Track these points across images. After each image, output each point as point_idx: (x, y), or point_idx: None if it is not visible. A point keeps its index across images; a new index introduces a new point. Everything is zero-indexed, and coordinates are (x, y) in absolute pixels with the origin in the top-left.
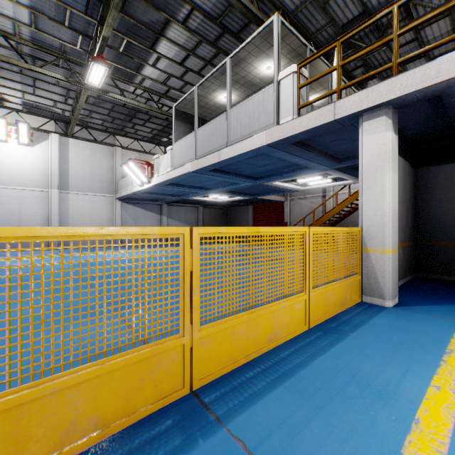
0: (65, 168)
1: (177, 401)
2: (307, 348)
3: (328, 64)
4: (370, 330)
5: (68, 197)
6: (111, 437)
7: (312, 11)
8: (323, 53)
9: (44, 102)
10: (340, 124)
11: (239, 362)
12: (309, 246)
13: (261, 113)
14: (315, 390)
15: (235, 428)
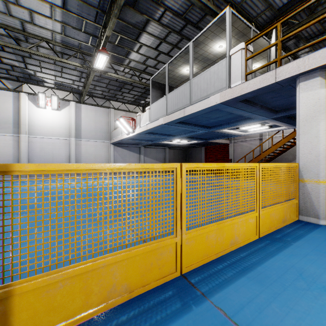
0: (79, 124)
1: (172, 280)
2: (260, 251)
3: (267, 39)
4: (308, 242)
5: (81, 143)
6: (135, 298)
7: (254, 0)
8: (266, 33)
9: (67, 82)
10: (279, 85)
11: (211, 258)
12: (259, 177)
13: (216, 80)
14: (271, 281)
15: (216, 301)
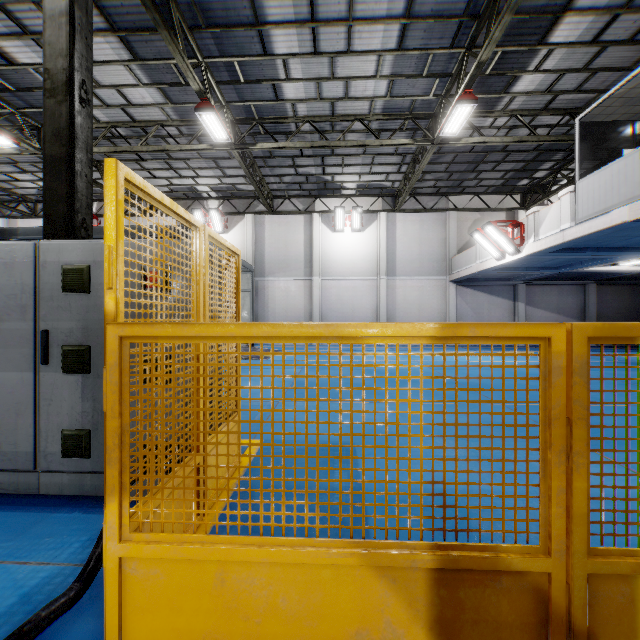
0: (392, 250)
1: None
2: None
3: None
4: None
5: (395, 285)
6: None
7: None
8: None
9: (376, 179)
10: None
11: None
12: None
13: None
14: None
15: None
